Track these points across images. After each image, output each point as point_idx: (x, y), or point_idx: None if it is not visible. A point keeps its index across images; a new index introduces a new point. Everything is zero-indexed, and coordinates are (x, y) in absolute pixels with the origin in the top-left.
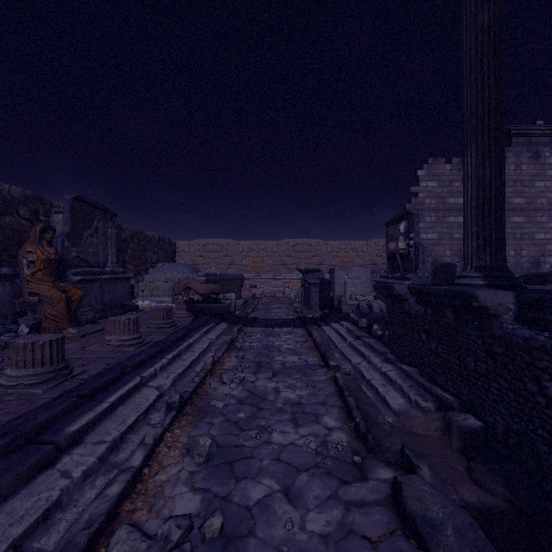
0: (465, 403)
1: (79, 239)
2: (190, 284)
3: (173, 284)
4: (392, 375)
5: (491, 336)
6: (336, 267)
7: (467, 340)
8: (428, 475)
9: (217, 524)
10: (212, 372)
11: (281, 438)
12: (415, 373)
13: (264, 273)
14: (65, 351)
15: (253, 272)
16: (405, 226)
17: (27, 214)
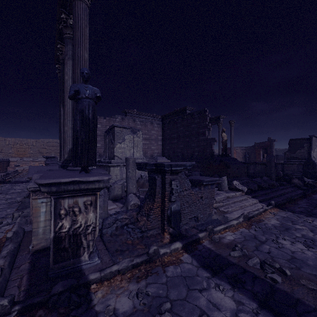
0: None
1: None
2: None
3: None
4: None
5: None
6: None
7: None
8: None
9: None
10: None
11: None
12: None
13: (26, 158)
14: None
15: (17, 157)
16: None
17: None
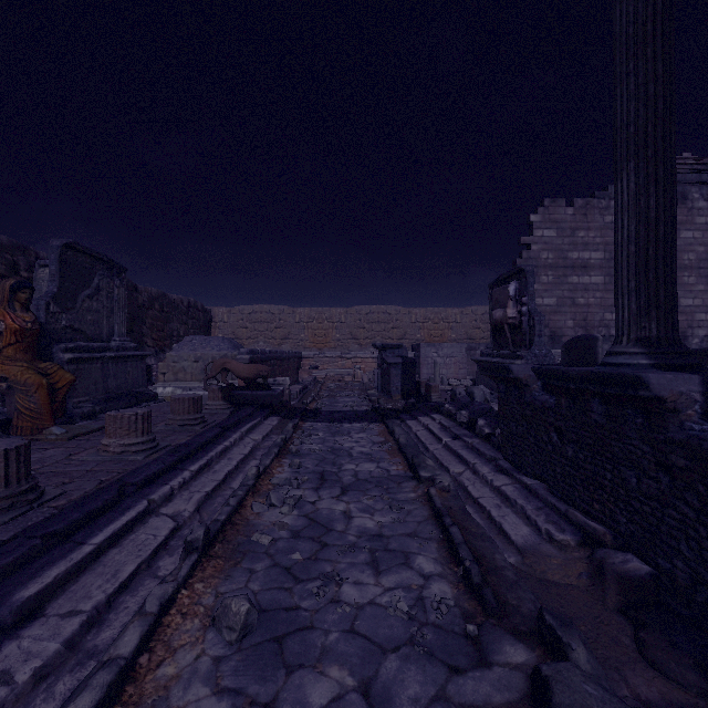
0: (621, 536)
1: (72, 302)
2: (228, 364)
3: (205, 364)
4: (510, 492)
5: (666, 441)
6: (423, 343)
7: (626, 445)
8: (584, 659)
9: None
10: (256, 488)
11: (356, 594)
12: (541, 488)
13: (328, 350)
14: (42, 461)
15: (314, 349)
16: (516, 287)
17: (1, 268)
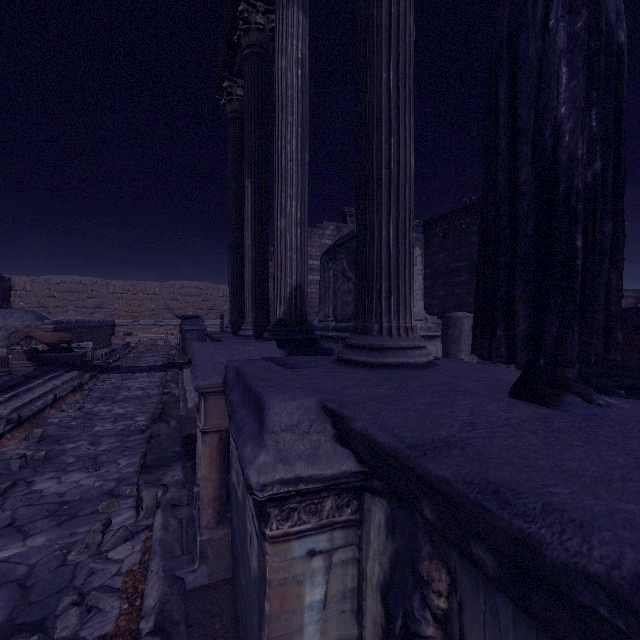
0: None
1: None
2: (32, 333)
3: (9, 333)
4: None
5: None
6: (226, 313)
7: None
8: (174, 424)
9: (43, 454)
10: (53, 406)
11: (100, 428)
12: None
13: (143, 319)
14: None
15: (128, 318)
16: None
17: None
